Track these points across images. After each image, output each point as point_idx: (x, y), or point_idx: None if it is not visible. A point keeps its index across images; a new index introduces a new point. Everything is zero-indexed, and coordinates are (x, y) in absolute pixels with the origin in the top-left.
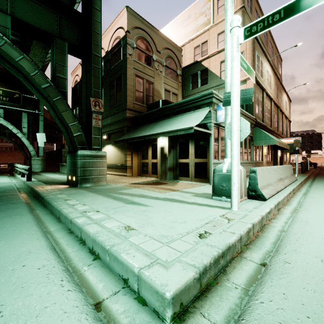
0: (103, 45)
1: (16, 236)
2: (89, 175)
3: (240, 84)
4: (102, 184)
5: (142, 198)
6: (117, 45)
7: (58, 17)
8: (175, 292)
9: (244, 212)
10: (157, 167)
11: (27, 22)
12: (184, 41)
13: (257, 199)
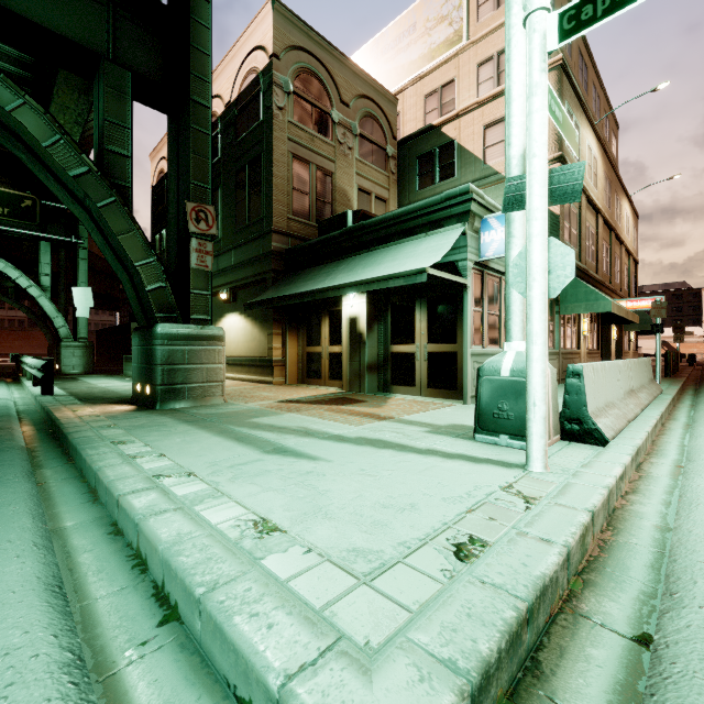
0: (219, 89)
1: None
2: (183, 383)
3: None
4: (213, 402)
5: (304, 437)
6: (252, 87)
7: (111, 13)
8: None
9: (561, 478)
10: (341, 364)
11: (35, 21)
12: (402, 81)
13: (586, 442)
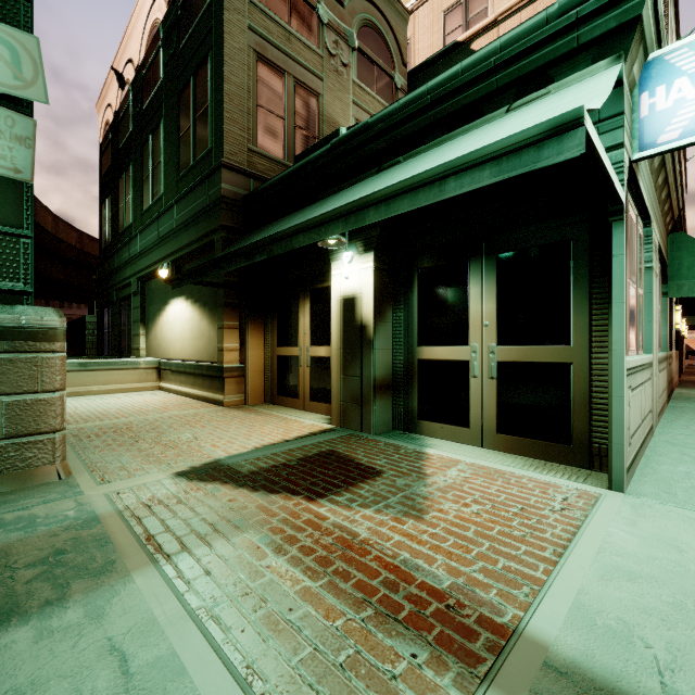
0: None
1: None
2: None
3: None
4: (22, 482)
5: None
6: None
7: None
8: None
9: None
10: (329, 377)
11: None
12: None
13: None
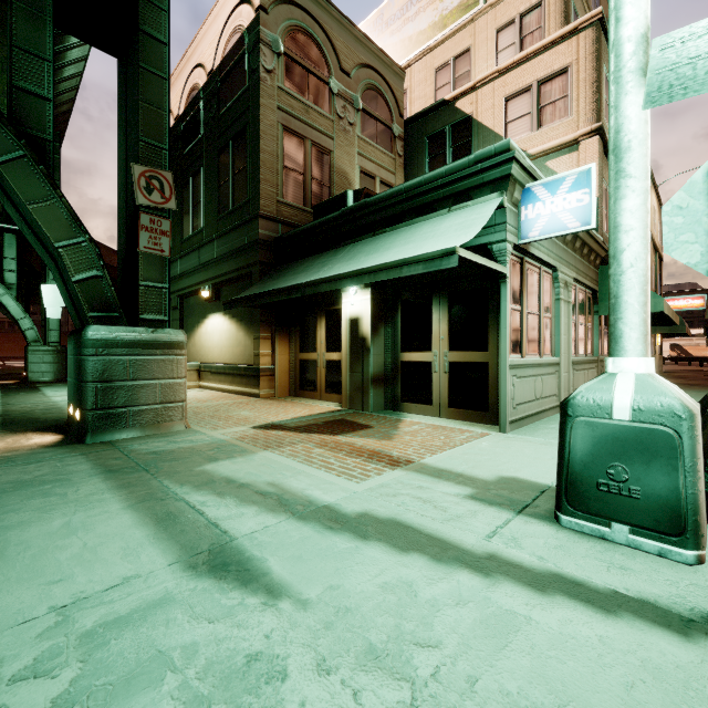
0: (201, 56)
1: None
2: (125, 405)
3: (560, 152)
4: (169, 429)
5: (271, 515)
6: (236, 49)
7: None
8: None
9: None
10: (340, 374)
11: None
12: (410, 54)
13: None
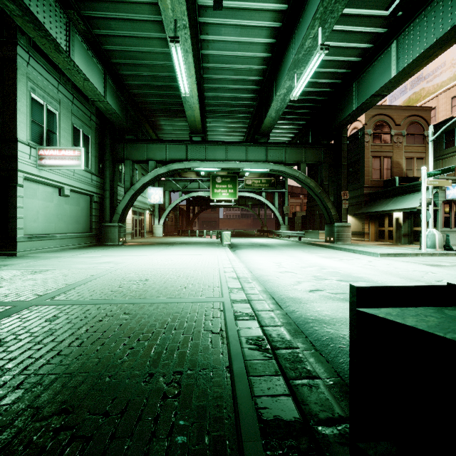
0: None
1: (334, 250)
2: (341, 237)
3: None
4: (348, 243)
5: (376, 247)
6: (355, 134)
7: (323, 150)
8: (380, 253)
9: (425, 252)
10: (393, 234)
11: (310, 161)
12: (437, 92)
13: (449, 251)
